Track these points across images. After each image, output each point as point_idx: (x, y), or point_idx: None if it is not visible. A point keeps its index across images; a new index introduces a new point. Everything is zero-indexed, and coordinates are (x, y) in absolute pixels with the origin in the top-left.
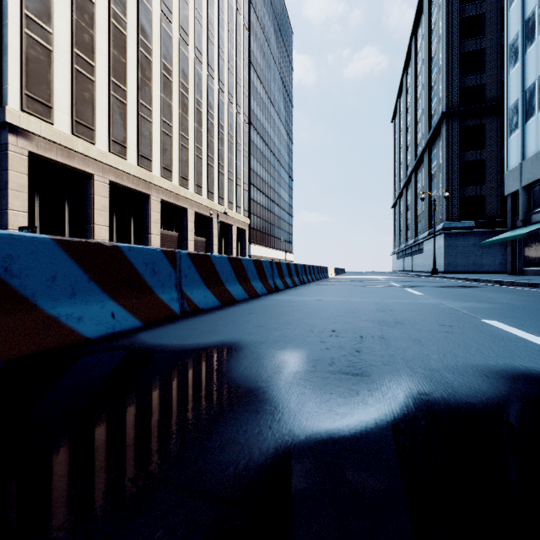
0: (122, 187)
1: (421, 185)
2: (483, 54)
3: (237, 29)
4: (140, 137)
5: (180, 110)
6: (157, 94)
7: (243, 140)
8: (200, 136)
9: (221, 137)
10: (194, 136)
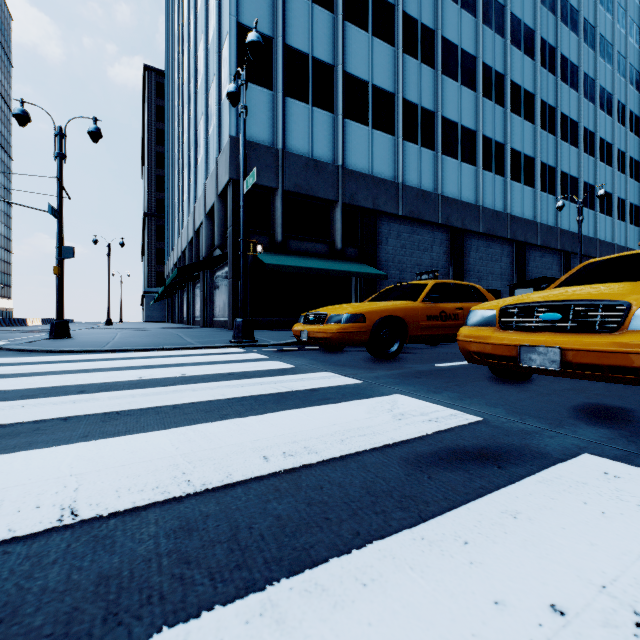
0: None
1: None
2: None
3: None
4: None
5: None
6: None
7: None
8: None
9: None
10: None
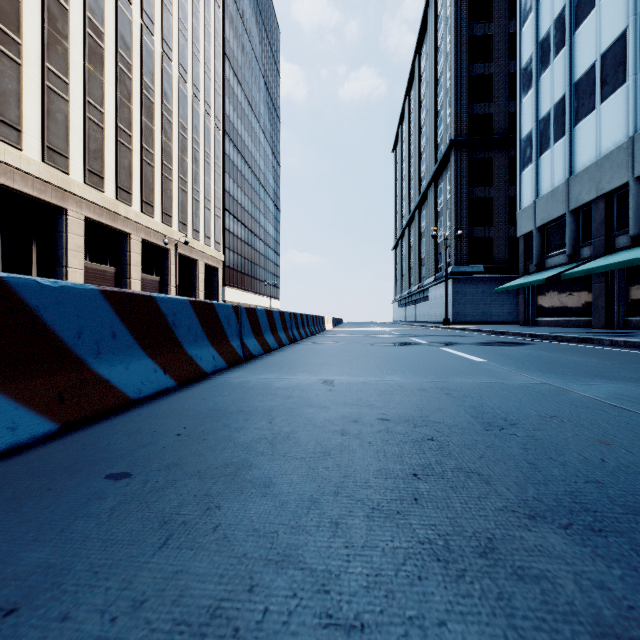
0: (14, 192)
1: (426, 223)
2: (492, 80)
3: (206, 4)
4: (47, 119)
5: (119, 92)
6: (78, 61)
7: (214, 151)
8: (150, 134)
9: (182, 141)
10: (141, 133)
